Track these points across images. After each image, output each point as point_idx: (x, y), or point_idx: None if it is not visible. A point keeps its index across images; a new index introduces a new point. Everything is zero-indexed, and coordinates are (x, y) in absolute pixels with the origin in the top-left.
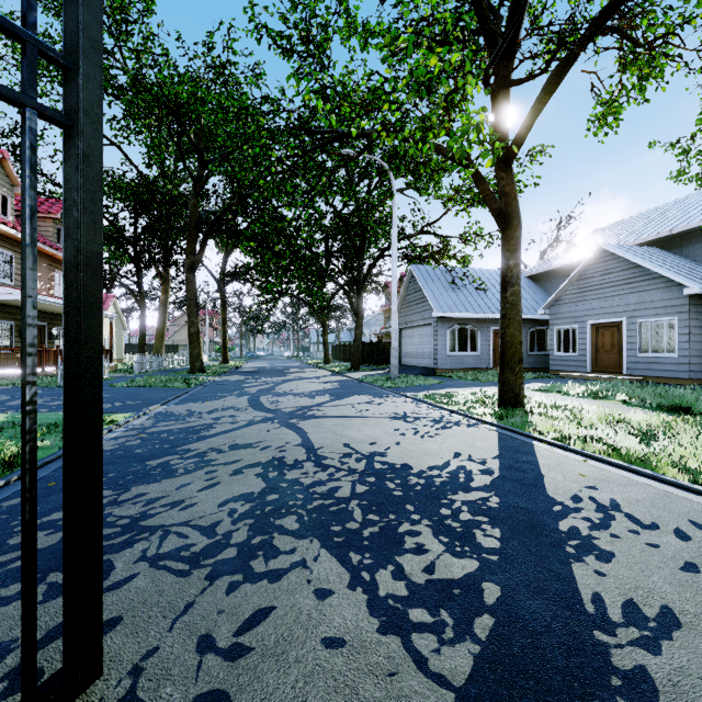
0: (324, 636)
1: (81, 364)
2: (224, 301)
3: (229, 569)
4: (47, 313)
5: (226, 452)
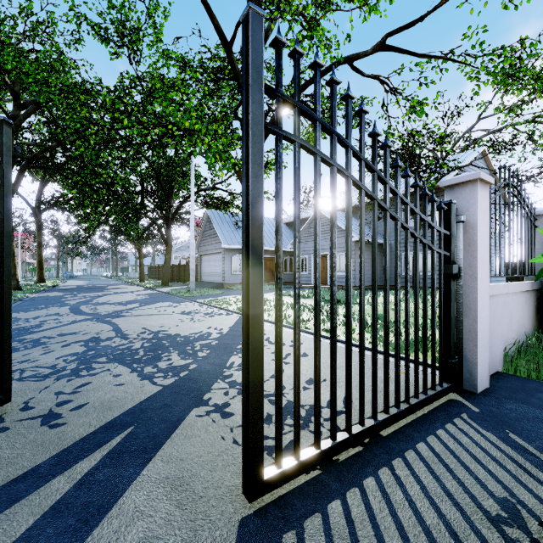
0: (116, 384)
1: (4, 276)
2: (40, 226)
3: (67, 376)
4: None
5: (56, 338)
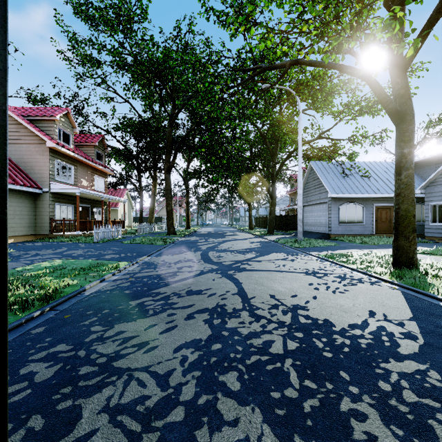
0: None
1: None
2: (187, 190)
3: (175, 440)
4: (91, 199)
5: (183, 297)
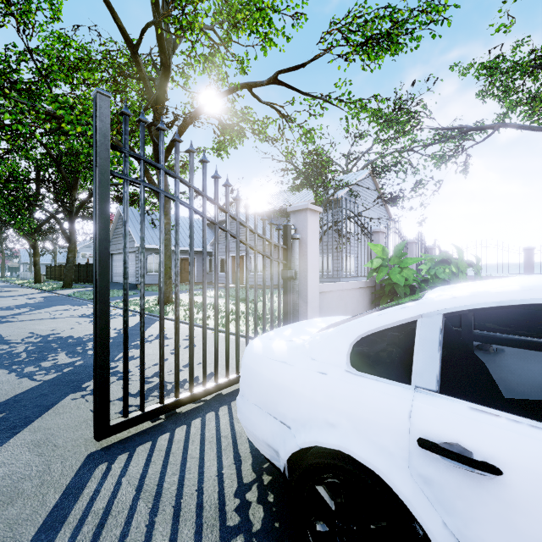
0: None
1: None
2: None
3: None
4: None
5: None
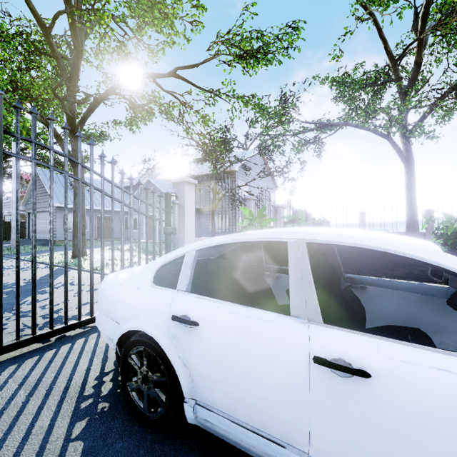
0: None
1: None
2: None
3: None
4: None
5: None
